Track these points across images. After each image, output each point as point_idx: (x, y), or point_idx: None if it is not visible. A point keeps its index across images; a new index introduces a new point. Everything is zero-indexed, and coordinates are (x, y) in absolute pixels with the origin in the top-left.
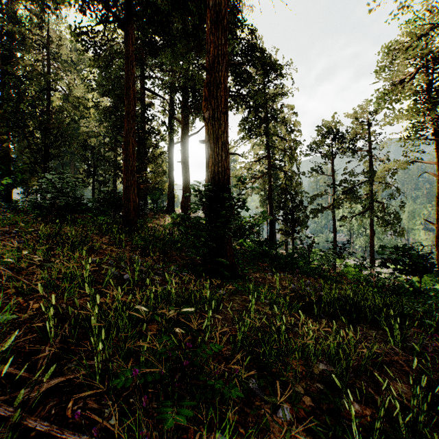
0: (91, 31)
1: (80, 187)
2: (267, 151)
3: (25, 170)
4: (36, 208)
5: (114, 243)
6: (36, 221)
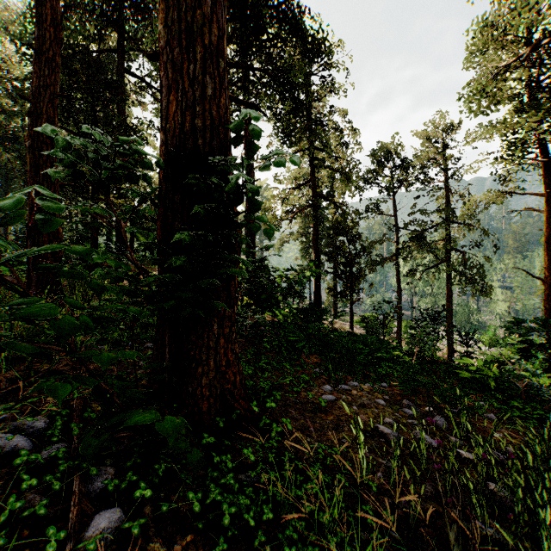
0: None
1: None
2: (312, 174)
3: None
4: None
5: None
6: None
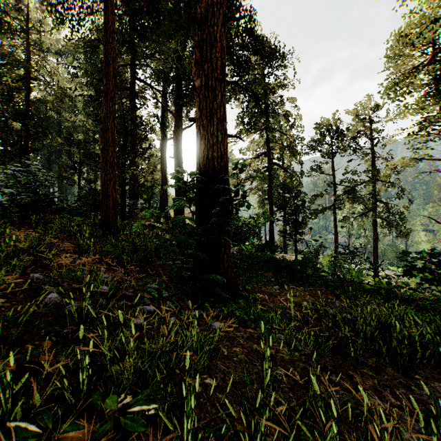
0: (66, 2)
1: (52, 182)
2: (267, 147)
3: None
4: None
5: (78, 251)
6: None
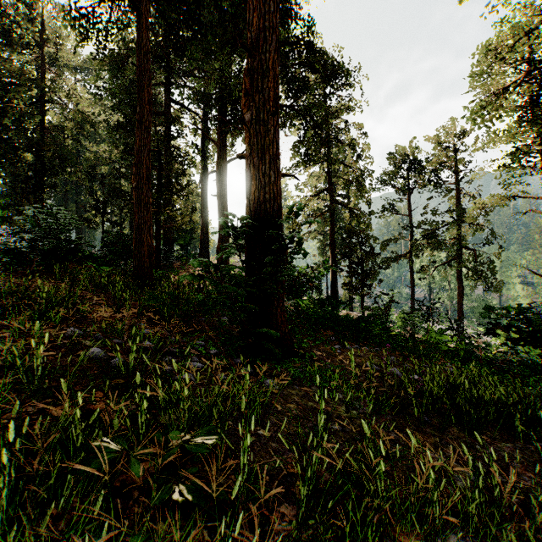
0: (92, 14)
1: (76, 226)
2: (329, 183)
3: (9, 205)
4: (10, 254)
5: (113, 305)
6: (9, 272)
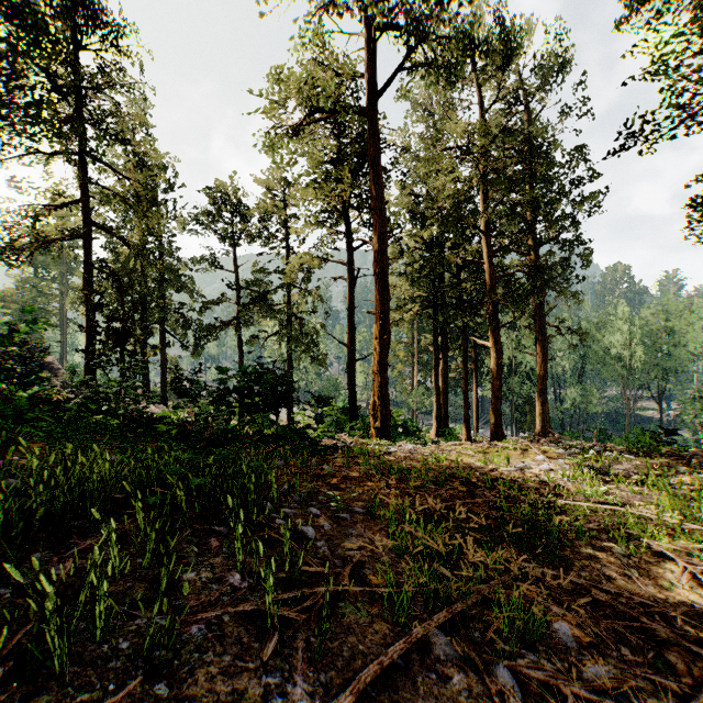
0: None
1: None
2: (82, 191)
3: None
4: None
5: None
6: None
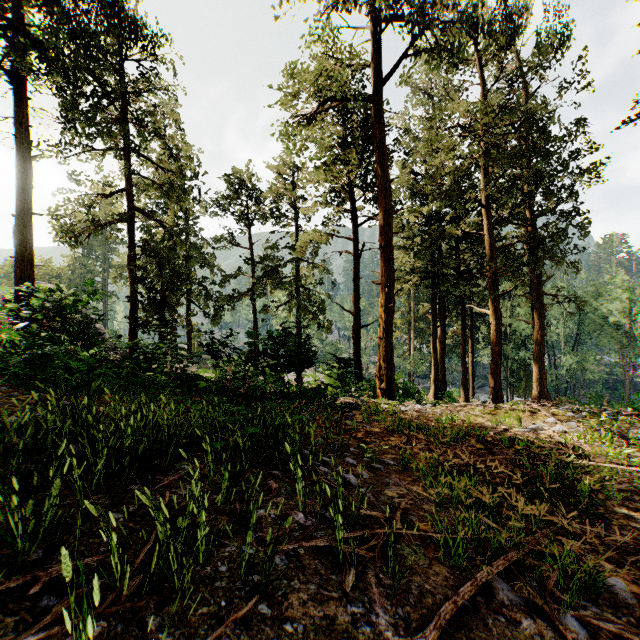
0: None
1: None
2: (126, 181)
3: None
4: None
5: None
6: None
